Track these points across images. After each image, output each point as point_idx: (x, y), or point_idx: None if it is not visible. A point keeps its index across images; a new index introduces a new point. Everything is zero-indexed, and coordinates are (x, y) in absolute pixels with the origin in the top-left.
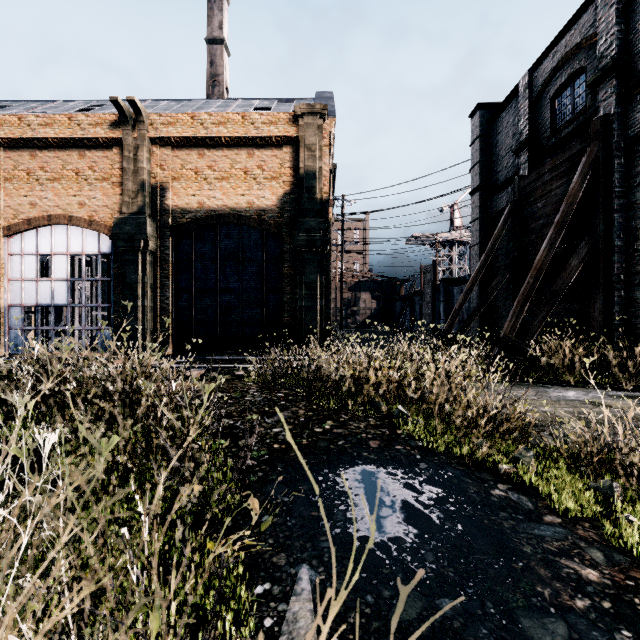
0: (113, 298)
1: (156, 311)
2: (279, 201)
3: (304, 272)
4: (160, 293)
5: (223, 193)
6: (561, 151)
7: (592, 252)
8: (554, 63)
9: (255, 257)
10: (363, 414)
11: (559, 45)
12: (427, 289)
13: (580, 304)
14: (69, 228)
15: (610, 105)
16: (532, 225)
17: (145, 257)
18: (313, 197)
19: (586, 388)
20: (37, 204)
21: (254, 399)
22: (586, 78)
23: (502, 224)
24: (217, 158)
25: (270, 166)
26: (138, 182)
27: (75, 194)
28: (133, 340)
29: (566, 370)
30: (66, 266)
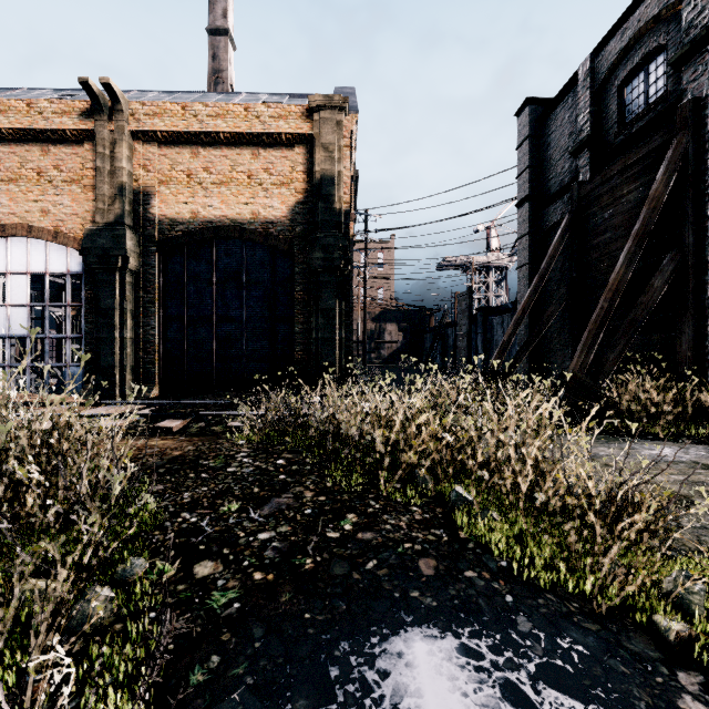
0: (84, 328)
1: (139, 344)
2: (290, 212)
3: (320, 297)
4: (144, 322)
5: (222, 201)
6: (633, 149)
7: (678, 270)
8: (624, 42)
9: (261, 279)
10: (403, 500)
11: (630, 20)
12: (462, 319)
13: (660, 335)
14: (29, 241)
15: (701, 86)
16: (596, 240)
17: (124, 277)
18: (331, 207)
19: (680, 442)
20: None
21: (241, 471)
22: (666, 57)
23: (559, 239)
24: (214, 158)
25: (279, 169)
26: (115, 185)
27: (36, 199)
28: (109, 379)
29: (653, 419)
30: (25, 288)
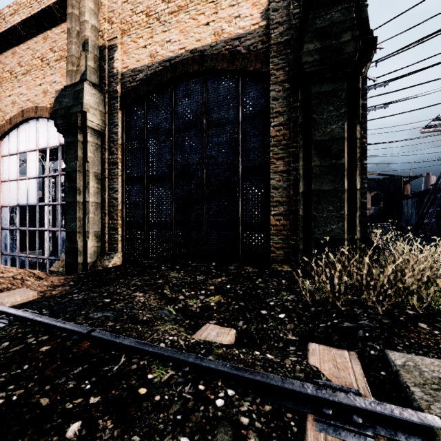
0: None
1: (104, 208)
2: (263, 14)
3: (313, 121)
4: (108, 185)
5: (180, 31)
6: None
7: None
8: None
9: (225, 118)
10: None
11: None
12: None
13: None
14: (38, 121)
15: None
16: None
17: (86, 137)
18: None
19: None
20: (16, 102)
21: None
22: None
23: None
24: None
25: None
26: (80, 41)
27: (41, 83)
28: (73, 246)
29: None
30: (36, 162)
